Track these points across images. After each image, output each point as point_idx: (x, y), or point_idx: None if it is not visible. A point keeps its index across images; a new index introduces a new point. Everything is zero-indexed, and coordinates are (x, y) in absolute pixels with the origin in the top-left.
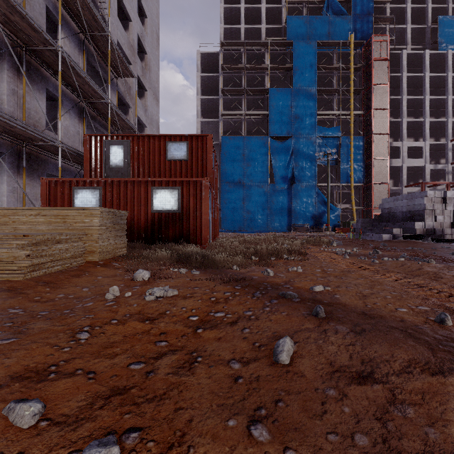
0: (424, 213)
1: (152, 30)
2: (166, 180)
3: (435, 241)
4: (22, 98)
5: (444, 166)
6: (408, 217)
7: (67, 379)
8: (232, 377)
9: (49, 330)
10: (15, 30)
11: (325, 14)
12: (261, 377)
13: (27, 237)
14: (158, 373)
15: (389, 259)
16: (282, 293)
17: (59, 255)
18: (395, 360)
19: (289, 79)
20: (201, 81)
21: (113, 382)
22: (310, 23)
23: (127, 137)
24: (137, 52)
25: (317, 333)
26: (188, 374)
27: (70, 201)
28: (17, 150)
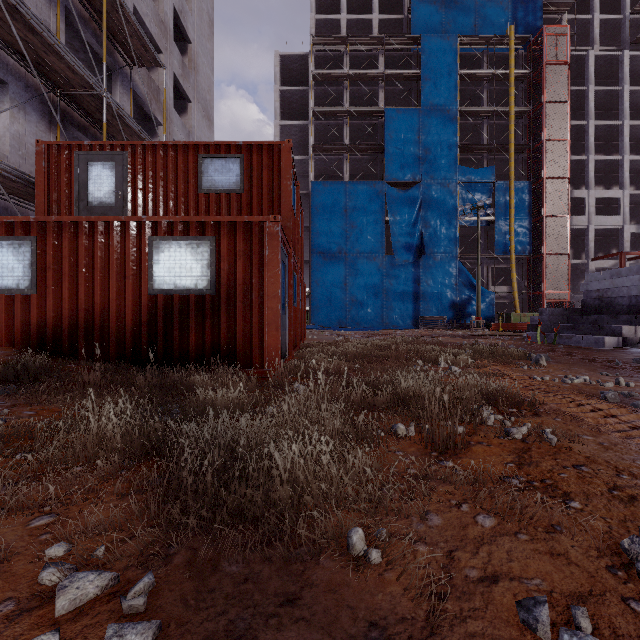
0: None
1: (200, 6)
2: (182, 221)
3: None
4: None
5: None
6: None
7: None
8: None
9: None
10: None
11: None
12: None
13: None
14: None
15: None
16: None
17: None
18: None
19: (414, 95)
20: (280, 99)
21: None
22: (446, 11)
23: (122, 146)
24: (176, 40)
25: None
26: None
27: None
28: None
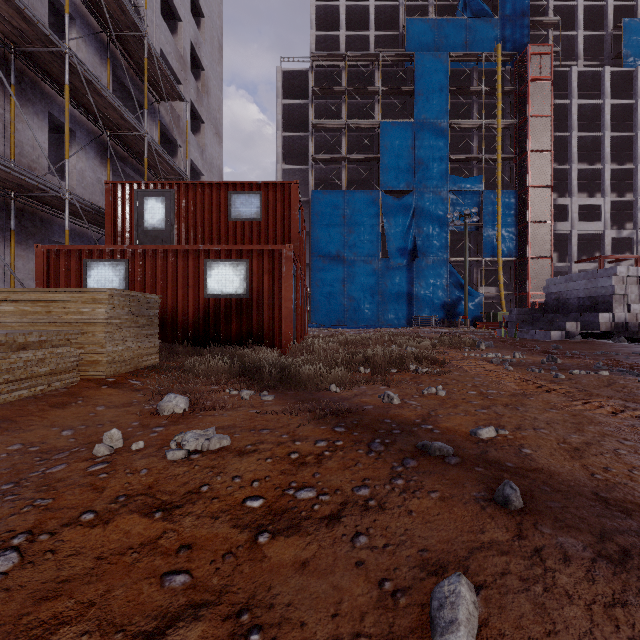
0: (612, 299)
1: (211, 35)
2: (227, 249)
3: (630, 341)
4: (10, 125)
5: (631, 233)
6: (588, 306)
7: None
8: None
9: None
10: None
11: (460, 15)
12: None
13: None
14: None
15: (582, 372)
16: (423, 444)
17: (25, 370)
18: None
19: (408, 109)
20: (282, 112)
21: None
22: (439, 28)
23: (170, 185)
24: (191, 66)
25: (522, 558)
26: None
27: (80, 280)
28: (2, 203)
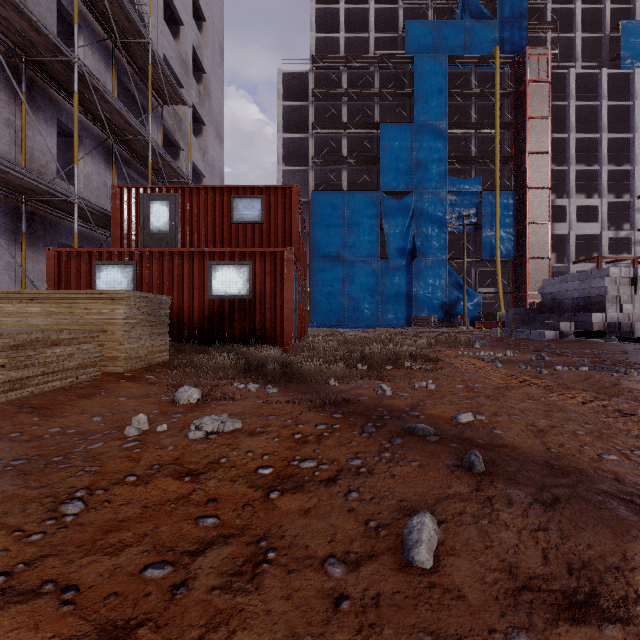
0: (605, 300)
1: (213, 38)
2: (230, 251)
3: (621, 341)
4: (21, 132)
5: (629, 233)
6: (582, 306)
7: (19, 605)
8: (329, 597)
9: (15, 498)
10: (10, 32)
11: (459, 18)
12: (383, 596)
13: (2, 336)
14: (194, 588)
15: (564, 368)
16: (409, 426)
17: (57, 363)
18: (633, 568)
19: (408, 110)
20: (283, 113)
21: (106, 611)
22: (438, 31)
23: (175, 189)
24: (192, 70)
25: (476, 503)
26: (249, 589)
27: (90, 281)
28: (13, 207)
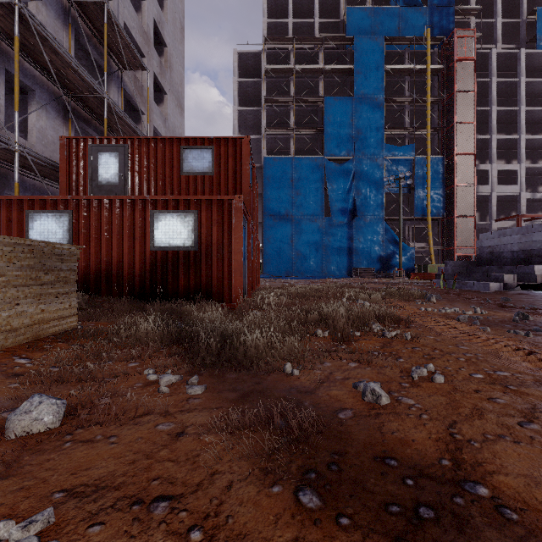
0: None
1: (174, 16)
2: (174, 199)
3: None
4: None
5: None
6: (522, 258)
7: None
8: None
9: None
10: None
11: (394, 4)
12: None
13: None
14: None
15: None
16: None
17: None
18: None
19: (349, 86)
20: (238, 89)
21: None
22: (375, 16)
23: (124, 140)
24: (155, 44)
25: None
26: None
27: (22, 232)
28: None
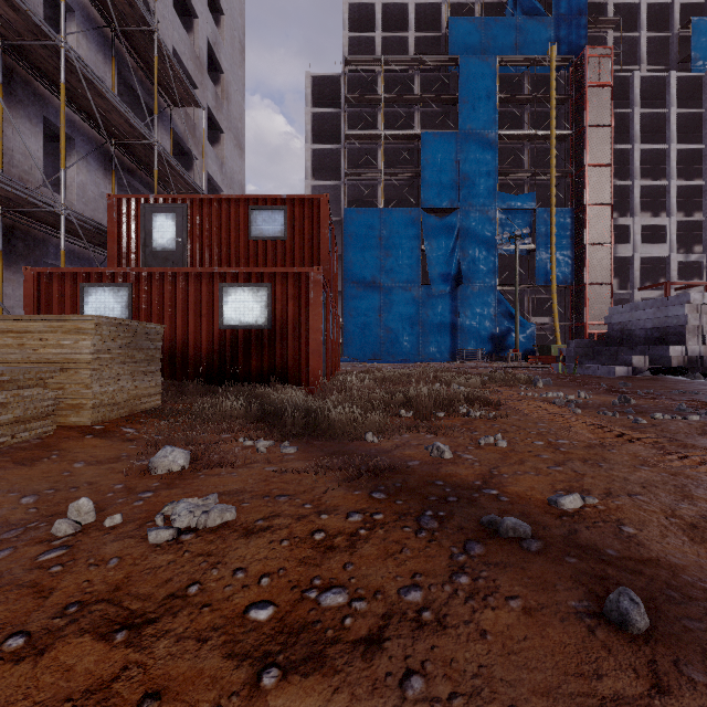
0: (685, 330)
1: (232, 35)
2: (245, 271)
3: None
4: None
5: (700, 256)
6: (657, 337)
7: None
8: None
9: None
10: None
11: (510, 14)
12: None
13: None
14: None
15: (666, 416)
16: (490, 519)
17: None
18: None
19: (452, 118)
20: (312, 122)
21: None
22: (486, 29)
23: (182, 199)
24: (209, 70)
25: None
26: None
27: (76, 308)
28: None
